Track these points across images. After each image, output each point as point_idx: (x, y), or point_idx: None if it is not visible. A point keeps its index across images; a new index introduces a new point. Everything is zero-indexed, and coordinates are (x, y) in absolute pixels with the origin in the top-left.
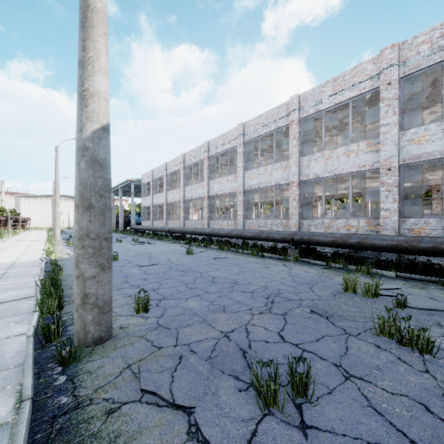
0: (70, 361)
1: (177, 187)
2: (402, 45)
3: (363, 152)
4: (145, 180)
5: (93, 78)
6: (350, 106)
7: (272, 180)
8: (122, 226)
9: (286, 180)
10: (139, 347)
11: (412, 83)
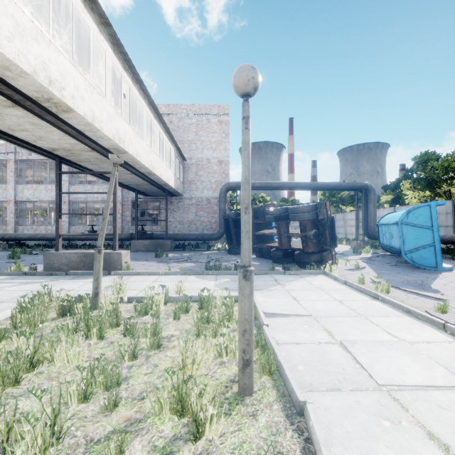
0: None
1: None
2: None
3: (54, 190)
4: None
5: None
6: (48, 164)
7: None
8: None
9: (6, 198)
10: None
11: None
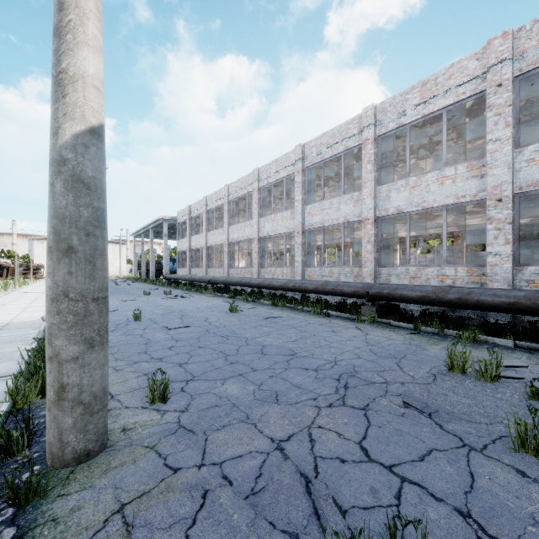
0: (29, 497)
1: (220, 227)
2: (517, 32)
3: (462, 178)
4: (181, 218)
5: (74, 52)
6: (445, 118)
7: (339, 216)
8: (153, 275)
9: (358, 217)
10: (143, 467)
11: (529, 85)
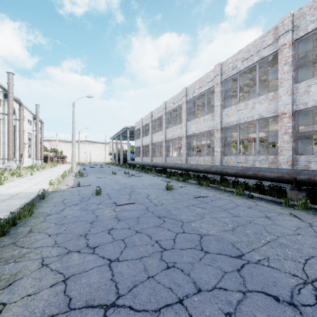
0: None
1: (160, 130)
2: None
3: None
4: (137, 126)
5: None
6: None
7: (254, 114)
8: (122, 161)
9: (274, 113)
10: None
11: None
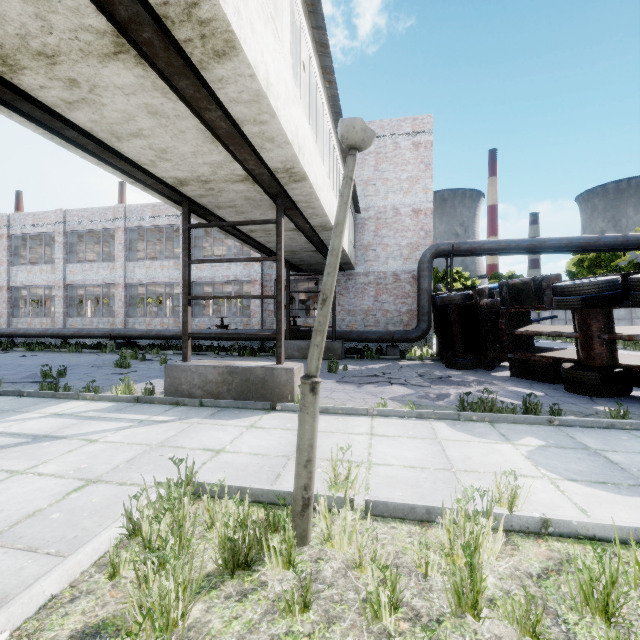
0: None
1: None
2: None
3: (172, 268)
4: None
5: None
6: (165, 231)
7: (99, 278)
8: None
9: (114, 281)
10: None
11: None
